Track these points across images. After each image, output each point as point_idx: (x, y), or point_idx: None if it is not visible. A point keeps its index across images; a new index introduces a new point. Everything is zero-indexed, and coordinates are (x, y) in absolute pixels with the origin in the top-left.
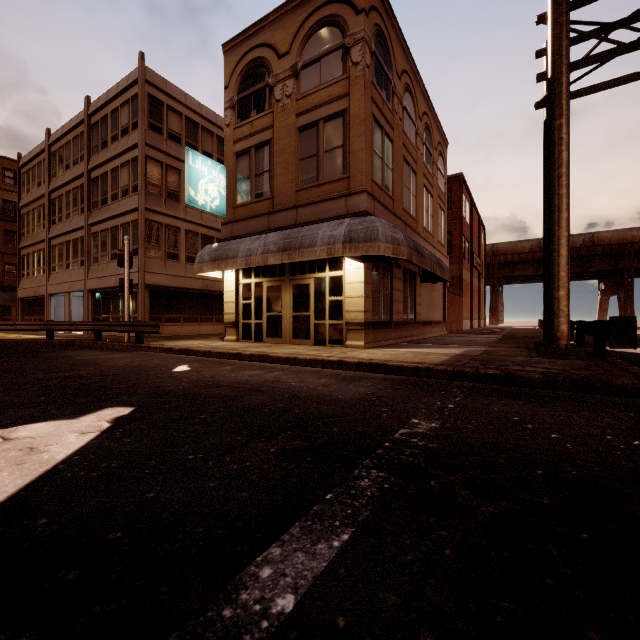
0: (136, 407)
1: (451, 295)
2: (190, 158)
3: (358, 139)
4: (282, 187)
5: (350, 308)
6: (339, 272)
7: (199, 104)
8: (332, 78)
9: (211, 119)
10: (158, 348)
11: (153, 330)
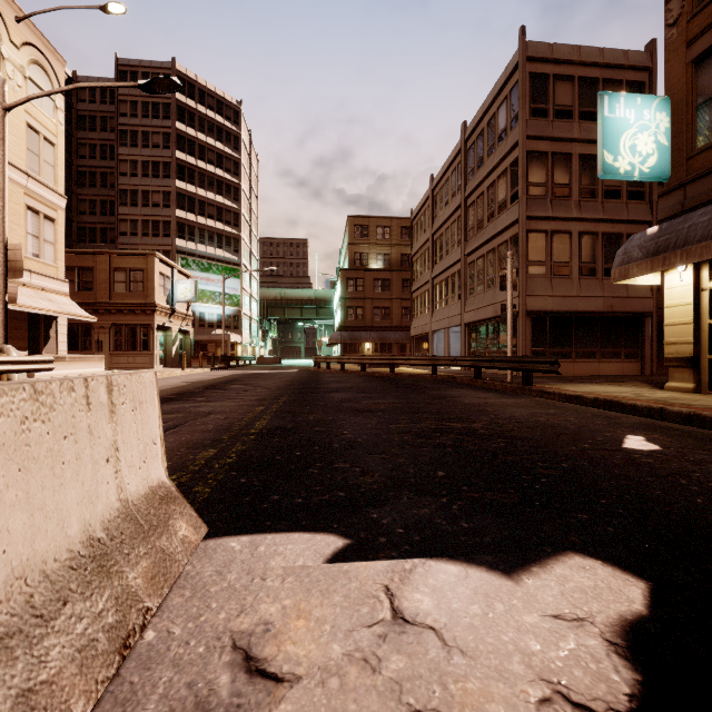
0: (647, 581)
1: None
2: (605, 106)
3: None
4: None
5: None
6: None
7: (598, 51)
8: None
9: (617, 62)
10: (556, 394)
11: (548, 368)
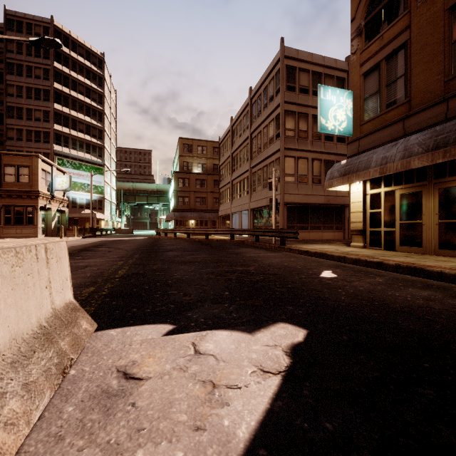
0: (307, 330)
1: None
2: (321, 93)
3: None
4: (423, 85)
5: None
6: None
7: (322, 57)
8: None
9: (331, 65)
10: (297, 250)
11: (293, 236)
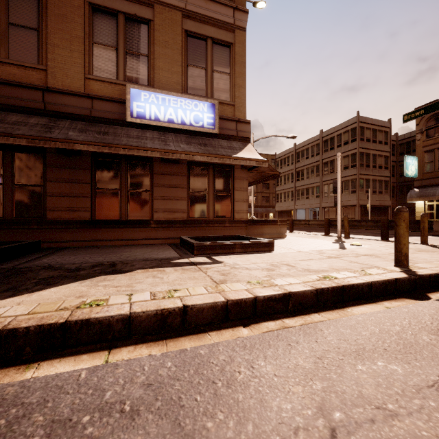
0: None
1: None
2: (406, 159)
3: None
4: None
5: None
6: None
7: (377, 120)
8: None
9: (382, 125)
10: None
11: None
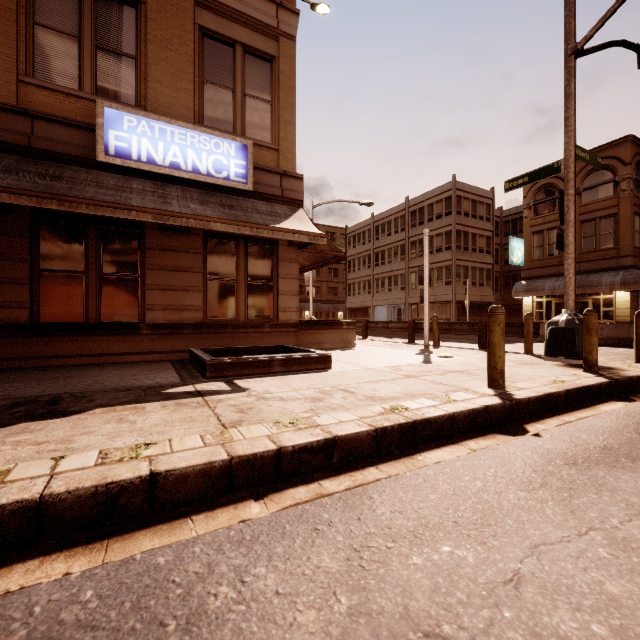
0: None
1: None
2: (511, 241)
3: (625, 229)
4: None
5: (619, 314)
6: (610, 296)
7: (477, 189)
8: (606, 197)
9: (483, 195)
10: None
11: None
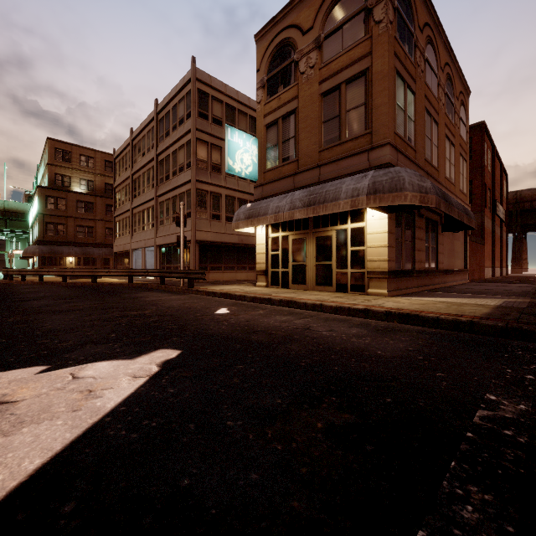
0: (182, 350)
1: (473, 243)
2: (229, 134)
3: (381, 94)
4: (306, 150)
5: (372, 257)
6: (361, 223)
7: (236, 92)
8: (354, 41)
9: (245, 103)
10: (204, 292)
11: (201, 277)
